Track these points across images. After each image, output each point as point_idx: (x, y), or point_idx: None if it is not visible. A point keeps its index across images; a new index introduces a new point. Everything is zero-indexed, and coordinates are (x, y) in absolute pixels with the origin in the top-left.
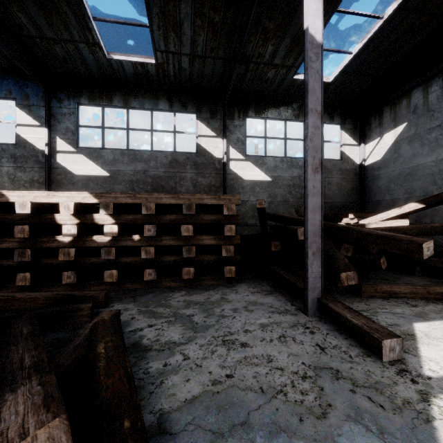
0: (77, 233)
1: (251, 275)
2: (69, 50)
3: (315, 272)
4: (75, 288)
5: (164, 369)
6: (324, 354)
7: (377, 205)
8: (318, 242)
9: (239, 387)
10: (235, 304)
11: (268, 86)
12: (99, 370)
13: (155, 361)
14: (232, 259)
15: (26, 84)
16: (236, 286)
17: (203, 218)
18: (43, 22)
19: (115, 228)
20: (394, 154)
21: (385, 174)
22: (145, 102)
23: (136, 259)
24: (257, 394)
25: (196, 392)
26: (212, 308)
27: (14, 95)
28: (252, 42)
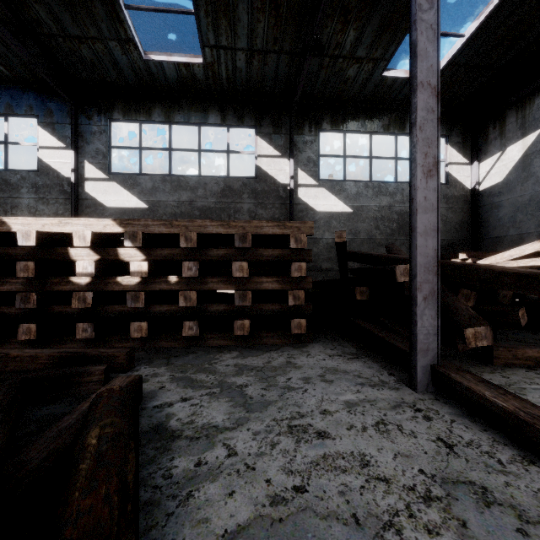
0: (96, 272)
1: (328, 333)
2: (98, 51)
3: (427, 326)
4: (93, 345)
5: (195, 471)
6: (455, 457)
7: (497, 243)
8: (432, 281)
9: (317, 512)
10: (307, 372)
11: (348, 88)
12: (77, 478)
13: (183, 457)
14: (302, 310)
15: (49, 98)
16: (307, 347)
17: (262, 253)
18: (66, 15)
19: (145, 266)
20: (523, 172)
21: (509, 201)
22: (192, 115)
23: (173, 308)
24: (349, 529)
25: (243, 517)
26: (273, 376)
27: (36, 112)
28: (327, 27)
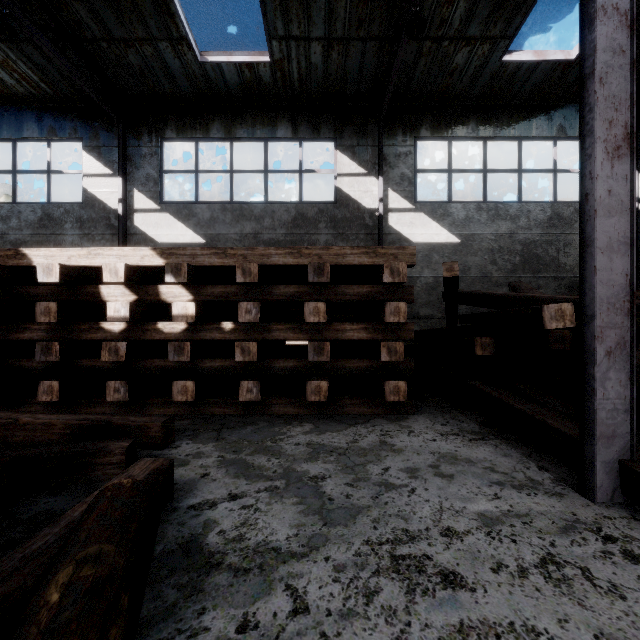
0: (131, 316)
1: (434, 400)
2: (147, 56)
3: (613, 397)
4: (129, 409)
5: None
6: None
7: None
8: (622, 326)
9: None
10: (411, 459)
11: (455, 81)
12: None
13: (220, 609)
14: (400, 369)
15: (95, 117)
16: (407, 420)
17: (344, 291)
18: (109, 13)
19: (191, 308)
20: None
21: None
22: (257, 128)
23: (228, 364)
24: None
25: None
26: (362, 463)
27: (80, 134)
28: None
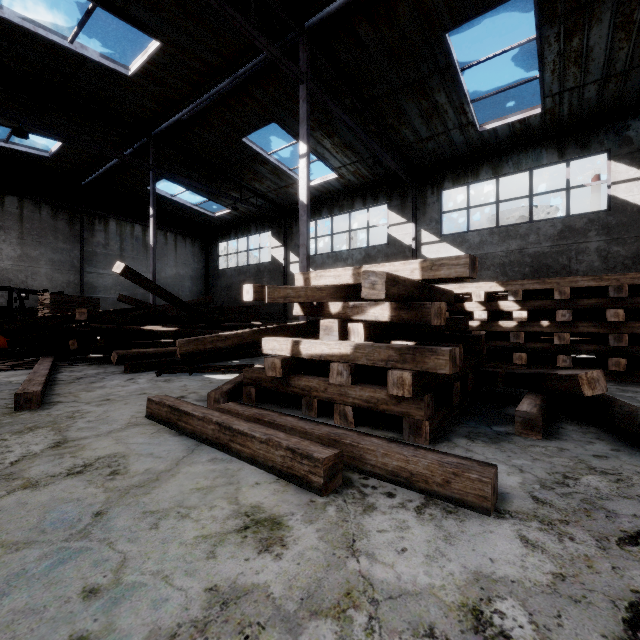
0: (486, 318)
1: None
2: (440, 141)
3: None
4: None
5: None
6: None
7: None
8: None
9: None
10: None
11: None
12: None
13: None
14: None
15: (396, 186)
16: None
17: (638, 301)
18: (423, 128)
19: (524, 314)
20: None
21: None
22: (521, 162)
23: (545, 346)
24: None
25: None
26: None
27: (387, 200)
28: None
